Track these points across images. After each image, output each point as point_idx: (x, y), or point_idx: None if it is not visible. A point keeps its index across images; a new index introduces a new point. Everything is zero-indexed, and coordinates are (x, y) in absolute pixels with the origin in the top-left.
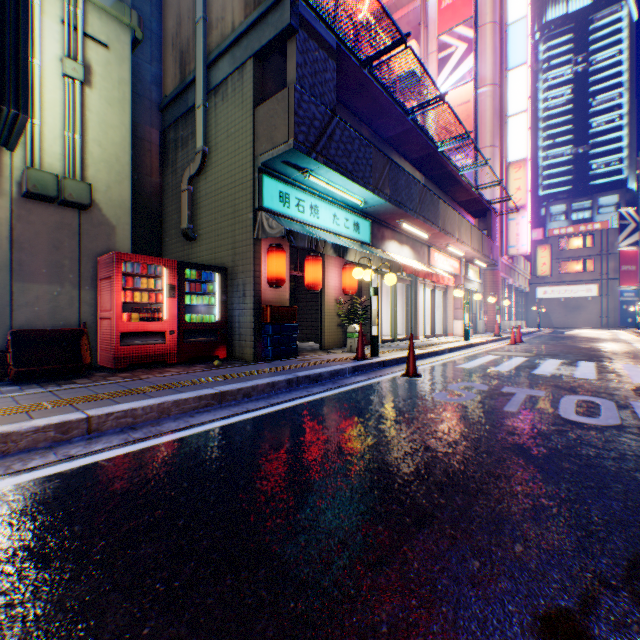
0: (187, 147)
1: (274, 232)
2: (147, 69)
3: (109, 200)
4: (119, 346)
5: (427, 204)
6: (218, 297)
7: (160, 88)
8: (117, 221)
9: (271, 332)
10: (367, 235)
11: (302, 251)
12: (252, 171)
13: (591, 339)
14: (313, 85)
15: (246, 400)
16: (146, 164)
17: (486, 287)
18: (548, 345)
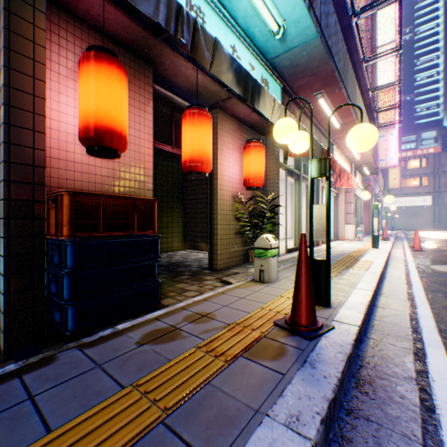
0: None
1: None
2: None
3: None
4: None
5: (348, 77)
6: None
7: None
8: None
9: (71, 262)
10: None
11: None
12: None
13: None
14: None
15: None
16: None
17: None
18: None
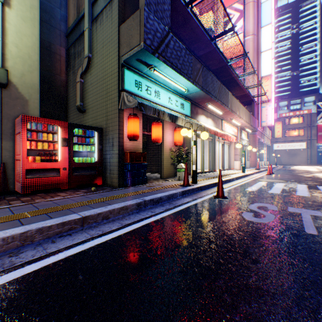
0: (80, 56)
1: (131, 104)
2: (58, 11)
3: (23, 83)
4: (25, 178)
5: (222, 94)
6: (96, 146)
7: (66, 23)
8: (29, 97)
9: (130, 168)
10: (188, 111)
11: (150, 121)
12: (117, 66)
13: (309, 171)
14: (156, 11)
15: (104, 221)
16: (57, 68)
17: (250, 143)
18: (289, 175)
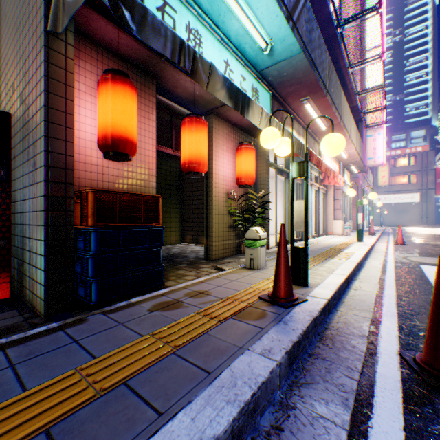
0: None
1: None
2: None
3: None
4: None
5: (333, 84)
6: None
7: None
8: None
9: (95, 246)
10: (267, 110)
11: None
12: None
13: None
14: None
15: None
16: None
17: None
18: (438, 245)
